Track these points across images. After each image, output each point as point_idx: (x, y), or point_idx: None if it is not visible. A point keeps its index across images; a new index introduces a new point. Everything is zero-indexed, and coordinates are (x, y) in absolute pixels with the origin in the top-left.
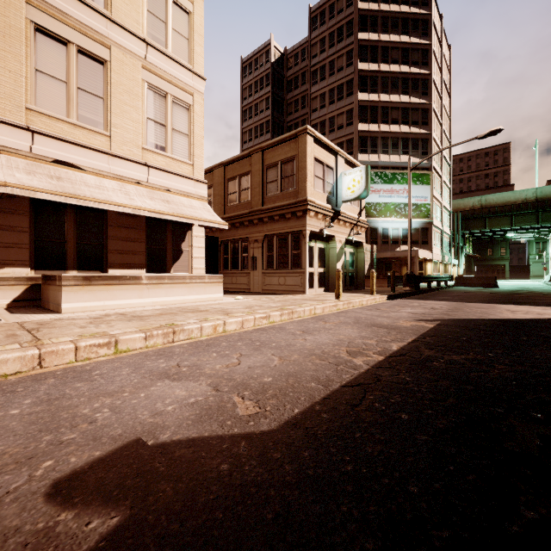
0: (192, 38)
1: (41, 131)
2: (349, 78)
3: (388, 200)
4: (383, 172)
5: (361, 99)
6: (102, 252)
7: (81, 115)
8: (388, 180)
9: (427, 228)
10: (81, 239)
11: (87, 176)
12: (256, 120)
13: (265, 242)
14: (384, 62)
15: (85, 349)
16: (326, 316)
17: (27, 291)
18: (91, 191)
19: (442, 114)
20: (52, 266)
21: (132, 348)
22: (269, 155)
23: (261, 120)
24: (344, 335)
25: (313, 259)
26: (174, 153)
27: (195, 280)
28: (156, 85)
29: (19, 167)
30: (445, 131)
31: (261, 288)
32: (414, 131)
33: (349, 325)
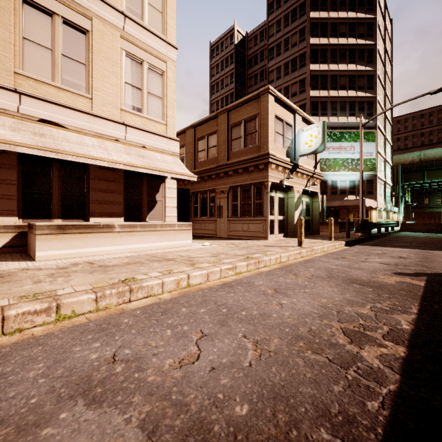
0: (165, 11)
1: (28, 93)
2: (302, 52)
3: (337, 156)
4: (332, 132)
5: (312, 69)
6: (84, 202)
7: (65, 79)
8: (337, 138)
9: (372, 180)
10: (65, 191)
11: (69, 134)
12: (222, 93)
13: (230, 193)
14: (333, 36)
15: (16, 318)
16: (294, 266)
17: (15, 238)
18: (71, 146)
19: (385, 80)
20: (38, 215)
21: (78, 312)
22: (233, 115)
23: (226, 93)
24: (326, 297)
25: (274, 208)
26: (149, 114)
27: (165, 227)
28: (133, 53)
29: (5, 125)
30: (387, 95)
31: (226, 234)
32: (360, 95)
33: (325, 281)
